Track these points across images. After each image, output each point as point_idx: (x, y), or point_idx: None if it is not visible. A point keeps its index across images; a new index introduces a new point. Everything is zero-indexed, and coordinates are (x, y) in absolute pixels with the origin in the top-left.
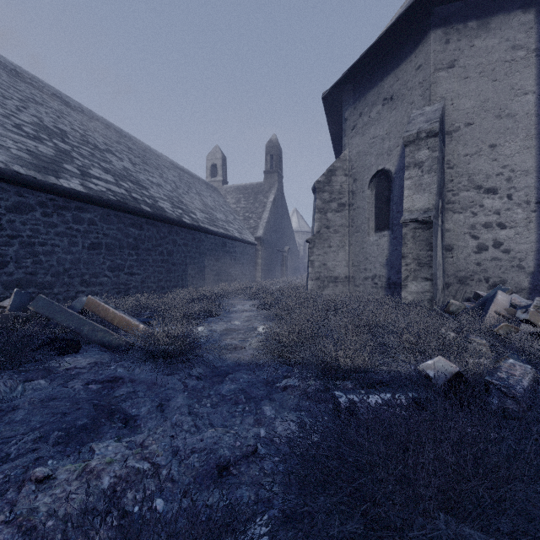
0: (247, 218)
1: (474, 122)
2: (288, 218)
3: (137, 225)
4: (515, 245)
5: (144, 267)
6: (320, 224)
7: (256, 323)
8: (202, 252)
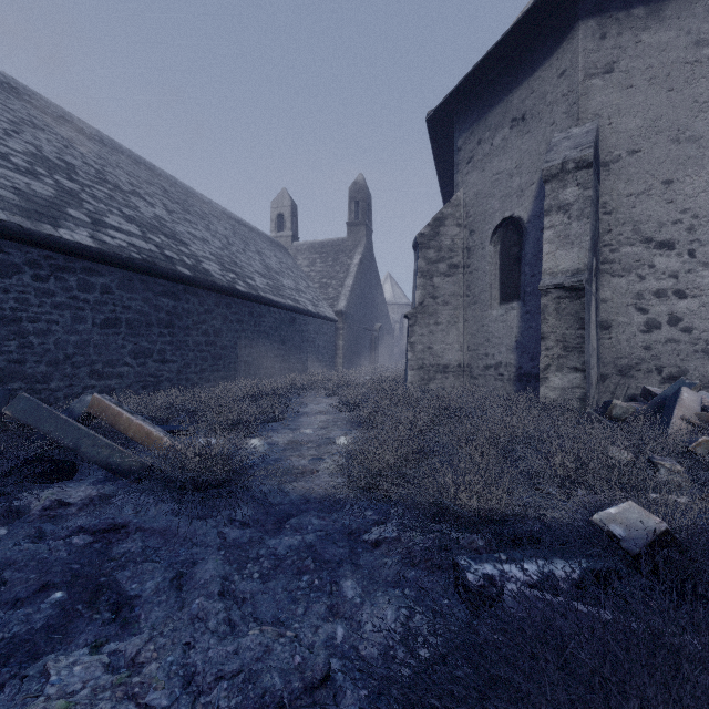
0: (325, 285)
1: (641, 149)
2: (380, 286)
3: (171, 294)
4: (699, 322)
5: (182, 352)
6: (423, 292)
7: (336, 432)
8: (262, 331)
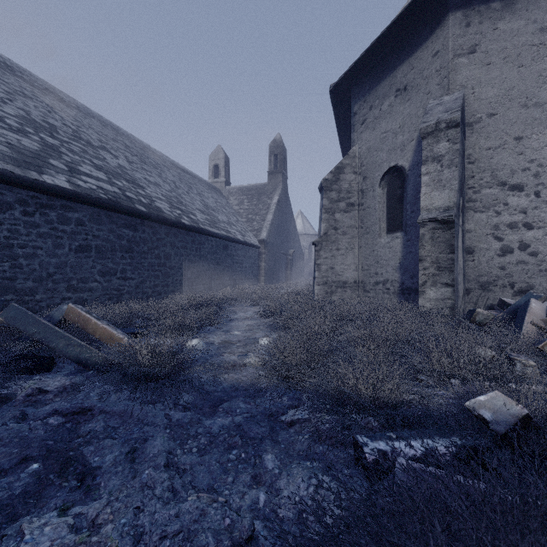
0: (250, 220)
1: (498, 113)
2: (293, 221)
3: (131, 226)
4: (543, 248)
5: (139, 271)
6: (327, 225)
7: (259, 333)
8: (202, 255)
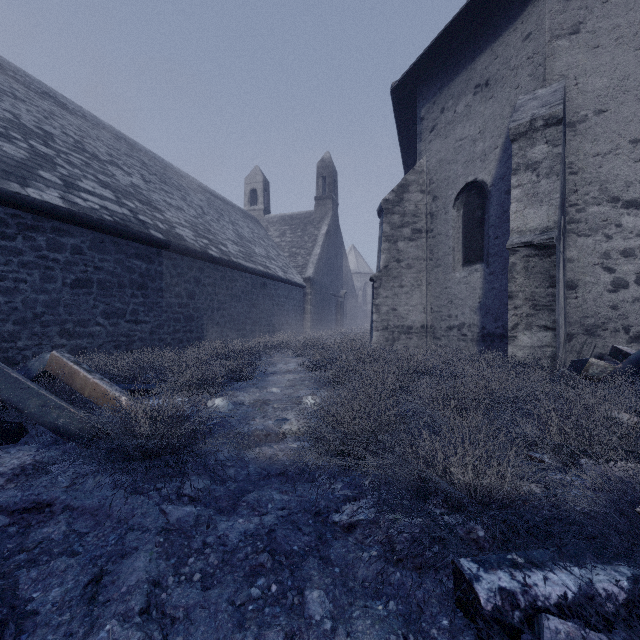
0: (294, 254)
1: (608, 109)
2: (345, 256)
3: (144, 257)
4: None
5: (155, 313)
6: (388, 256)
7: (303, 391)
8: (234, 295)
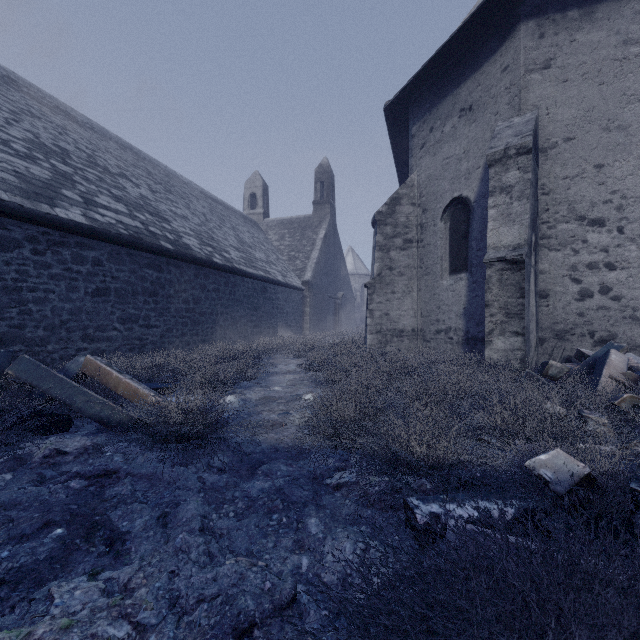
0: (293, 258)
1: (575, 137)
2: (343, 259)
3: (155, 266)
4: (627, 291)
5: (164, 318)
6: (381, 264)
7: (302, 389)
8: (236, 299)
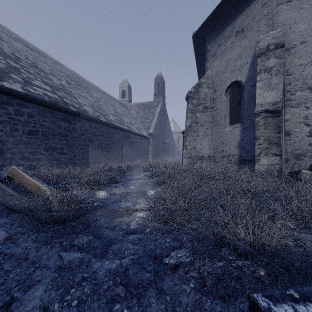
0: (143, 122)
1: (307, 41)
2: (169, 123)
3: (66, 120)
4: None
5: (72, 149)
6: (191, 120)
7: (147, 188)
8: (113, 141)
